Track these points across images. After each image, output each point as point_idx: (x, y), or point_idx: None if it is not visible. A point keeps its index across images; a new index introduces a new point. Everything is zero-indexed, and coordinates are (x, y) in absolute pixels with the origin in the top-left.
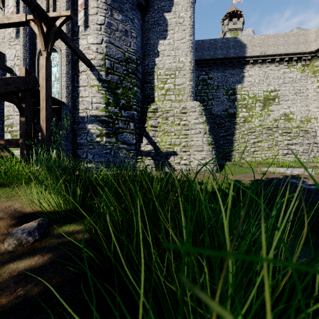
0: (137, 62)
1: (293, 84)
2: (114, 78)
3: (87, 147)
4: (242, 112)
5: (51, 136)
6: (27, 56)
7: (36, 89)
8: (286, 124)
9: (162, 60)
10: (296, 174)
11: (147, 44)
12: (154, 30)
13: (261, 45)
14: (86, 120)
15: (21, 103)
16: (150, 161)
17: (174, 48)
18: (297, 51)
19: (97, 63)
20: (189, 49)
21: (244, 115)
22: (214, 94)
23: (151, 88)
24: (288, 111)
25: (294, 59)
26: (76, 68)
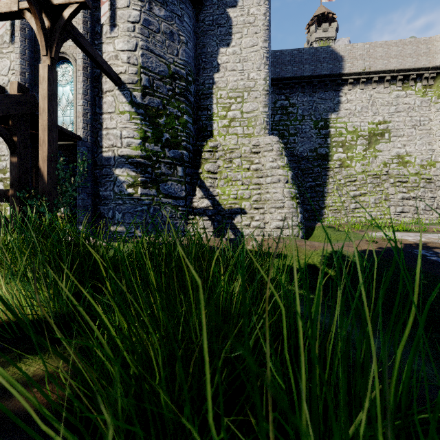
0: (188, 79)
1: (411, 113)
2: (154, 101)
3: (115, 202)
4: (337, 153)
5: (57, 185)
6: (26, 69)
7: (36, 115)
8: (401, 170)
9: (224, 76)
10: (423, 241)
11: (203, 54)
12: (212, 33)
13: (365, 58)
14: (113, 162)
15: (12, 136)
16: (207, 222)
17: (242, 59)
18: (416, 66)
19: (129, 79)
20: (263, 61)
21: (340, 158)
22: (298, 128)
23: (208, 118)
24: (403, 151)
25: (412, 77)
26: (97, 86)
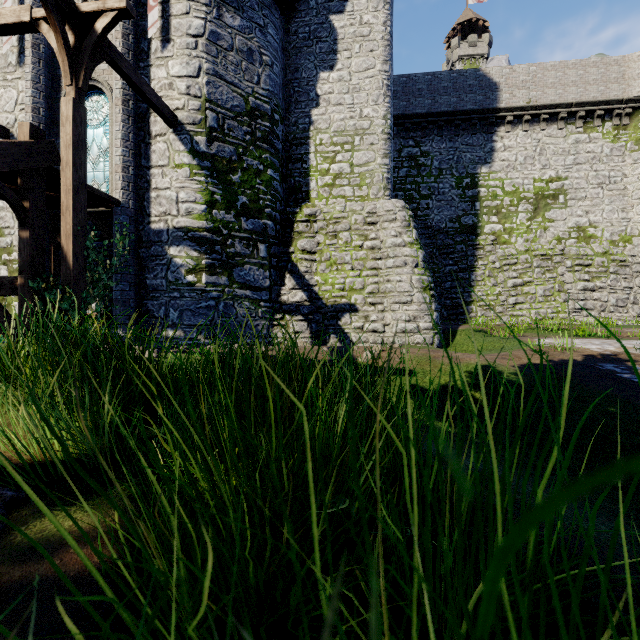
0: (274, 117)
1: (596, 165)
2: (226, 150)
3: (169, 295)
4: (490, 224)
5: (86, 271)
6: (41, 103)
7: (56, 170)
8: (582, 248)
9: (325, 113)
10: (612, 352)
11: (295, 80)
12: (309, 50)
13: (529, 85)
14: (166, 238)
15: (22, 200)
16: (301, 324)
17: (351, 88)
18: (603, 98)
19: (190, 118)
20: (382, 91)
21: (494, 230)
22: (433, 187)
23: (302, 173)
24: (585, 221)
25: (598, 113)
26: (143, 128)
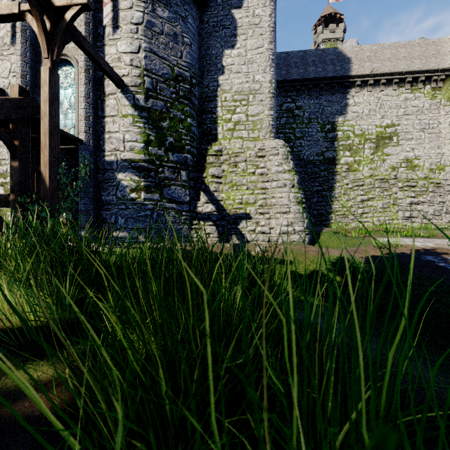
0: (192, 81)
1: (419, 116)
2: (158, 104)
3: (117, 207)
4: (345, 157)
5: (58, 190)
6: (27, 71)
7: (37, 119)
8: (409, 174)
9: (228, 78)
10: (431, 247)
11: (207, 56)
12: (217, 34)
13: (372, 59)
14: (116, 166)
15: (13, 140)
16: (211, 227)
17: (247, 61)
18: (425, 68)
19: (132, 82)
20: (269, 63)
21: (348, 161)
22: (304, 131)
23: (212, 121)
24: (411, 155)
25: (421, 79)
26: (100, 89)
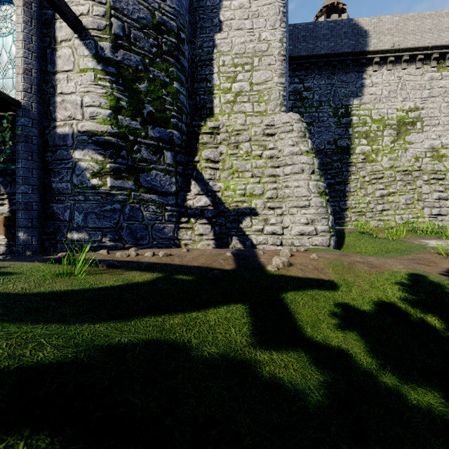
0: (180, 35)
1: (447, 98)
2: (132, 58)
3: (73, 199)
4: (361, 146)
5: None
6: None
7: None
8: (436, 165)
9: (227, 37)
10: None
11: (200, 8)
12: None
13: (393, 32)
14: (71, 142)
15: None
16: (205, 227)
17: (251, 14)
18: None
19: (94, 23)
20: (279, 16)
21: (364, 151)
22: (314, 116)
23: (207, 91)
24: (438, 143)
25: None
26: (49, 34)
